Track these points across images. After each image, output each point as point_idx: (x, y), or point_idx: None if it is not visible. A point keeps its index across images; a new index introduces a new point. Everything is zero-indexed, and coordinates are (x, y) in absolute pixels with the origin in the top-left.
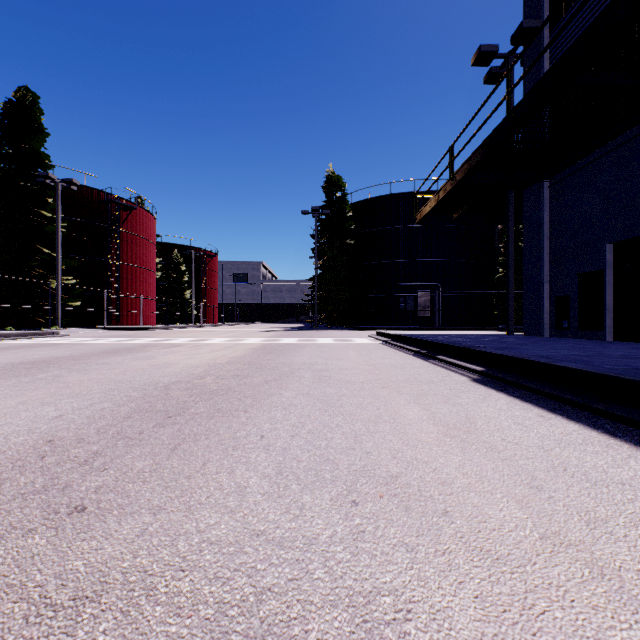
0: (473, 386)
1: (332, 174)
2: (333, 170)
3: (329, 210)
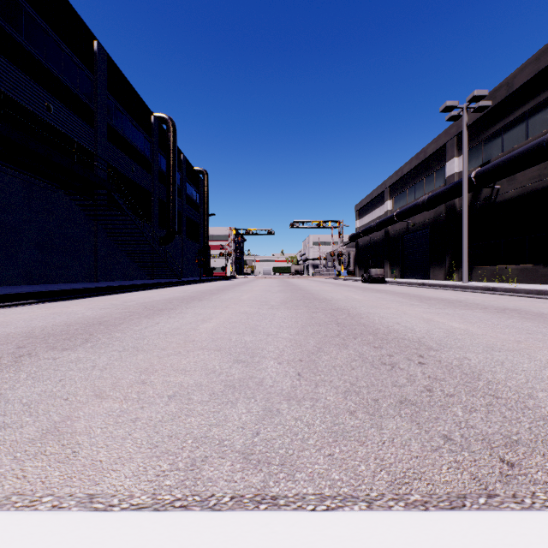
0: (79, 300)
1: None
2: None
3: None
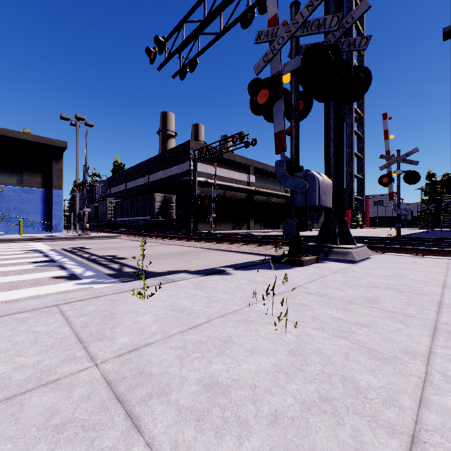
0: None
1: (429, 172)
2: (430, 171)
3: (427, 188)
